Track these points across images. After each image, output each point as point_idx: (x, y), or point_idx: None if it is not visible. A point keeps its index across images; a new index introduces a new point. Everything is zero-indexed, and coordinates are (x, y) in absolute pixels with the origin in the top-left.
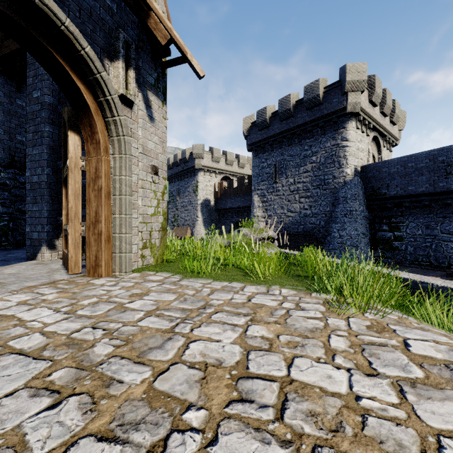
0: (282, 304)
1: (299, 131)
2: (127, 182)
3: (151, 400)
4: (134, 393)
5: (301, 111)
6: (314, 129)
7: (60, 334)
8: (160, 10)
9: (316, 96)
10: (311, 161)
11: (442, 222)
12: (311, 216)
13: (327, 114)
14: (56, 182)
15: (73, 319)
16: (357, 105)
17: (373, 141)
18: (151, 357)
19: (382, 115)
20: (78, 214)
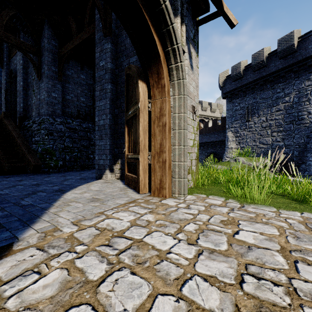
0: None
1: (272, 77)
2: (185, 118)
3: None
4: None
5: (273, 61)
6: (287, 74)
7: (226, 283)
8: None
9: (291, 46)
10: (284, 101)
11: None
12: (283, 147)
13: (302, 59)
14: (114, 124)
15: (209, 255)
16: None
17: None
18: None
19: None
20: (145, 145)
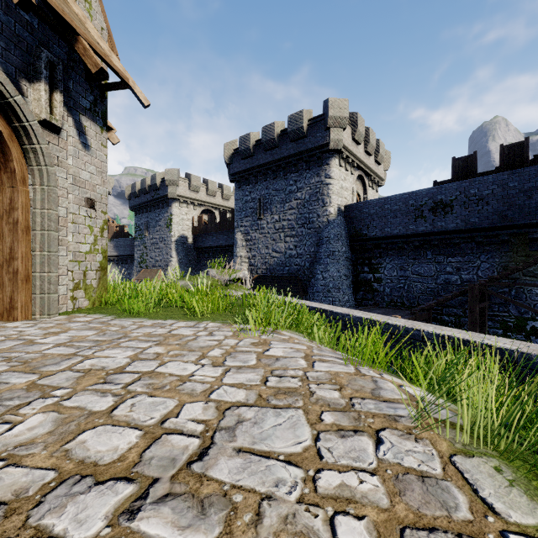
0: (198, 333)
1: (284, 164)
2: (51, 217)
3: (30, 389)
4: (16, 387)
5: (286, 142)
6: (299, 163)
7: None
8: (95, 30)
9: (300, 128)
10: (297, 198)
11: (412, 264)
12: (296, 256)
13: (311, 148)
14: None
15: None
16: (339, 142)
17: (359, 180)
18: (43, 369)
19: (367, 154)
20: None
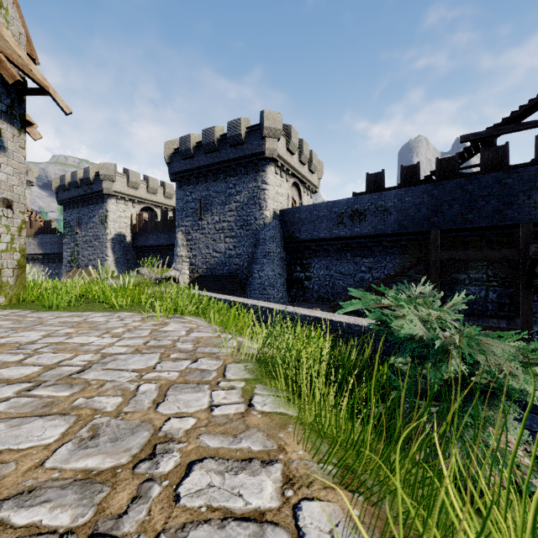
0: (110, 320)
1: (224, 167)
2: None
3: None
4: None
5: (225, 147)
6: (238, 167)
7: None
8: (12, 38)
9: (239, 135)
10: (236, 200)
11: (336, 264)
12: (235, 257)
13: (249, 155)
14: None
15: None
16: (274, 152)
17: (294, 186)
18: None
19: (301, 163)
20: None
